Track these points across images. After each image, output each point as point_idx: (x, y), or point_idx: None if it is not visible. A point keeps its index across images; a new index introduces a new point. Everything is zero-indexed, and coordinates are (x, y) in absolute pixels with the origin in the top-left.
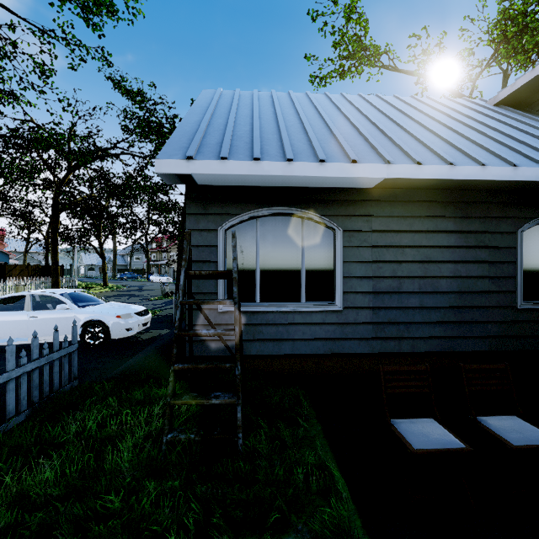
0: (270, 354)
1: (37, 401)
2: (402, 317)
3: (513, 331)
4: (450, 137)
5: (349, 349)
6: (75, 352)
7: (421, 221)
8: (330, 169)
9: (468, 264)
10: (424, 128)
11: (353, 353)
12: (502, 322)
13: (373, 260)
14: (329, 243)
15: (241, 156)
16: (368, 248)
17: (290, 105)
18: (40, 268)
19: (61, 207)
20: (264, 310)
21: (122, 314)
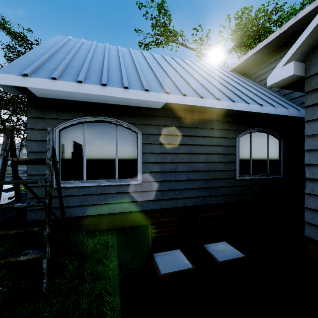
0: (93, 214)
1: None
2: (178, 186)
3: (234, 191)
4: (205, 84)
5: (146, 207)
6: None
7: (188, 129)
8: (131, 94)
9: (213, 155)
10: (192, 77)
11: (149, 209)
12: (229, 187)
13: (161, 152)
14: (134, 141)
15: (69, 78)
16: (158, 145)
17: (116, 54)
18: None
19: None
20: (89, 185)
21: None
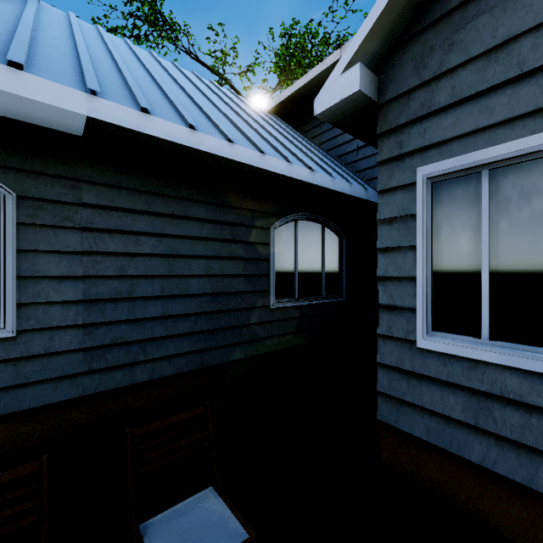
0: None
1: None
2: (136, 334)
3: (267, 332)
4: (211, 111)
5: (34, 401)
6: None
7: (165, 200)
8: None
9: (223, 261)
10: (185, 94)
11: (43, 405)
12: (257, 324)
13: (84, 250)
14: None
15: None
16: (75, 231)
17: None
18: None
19: None
20: None
21: None
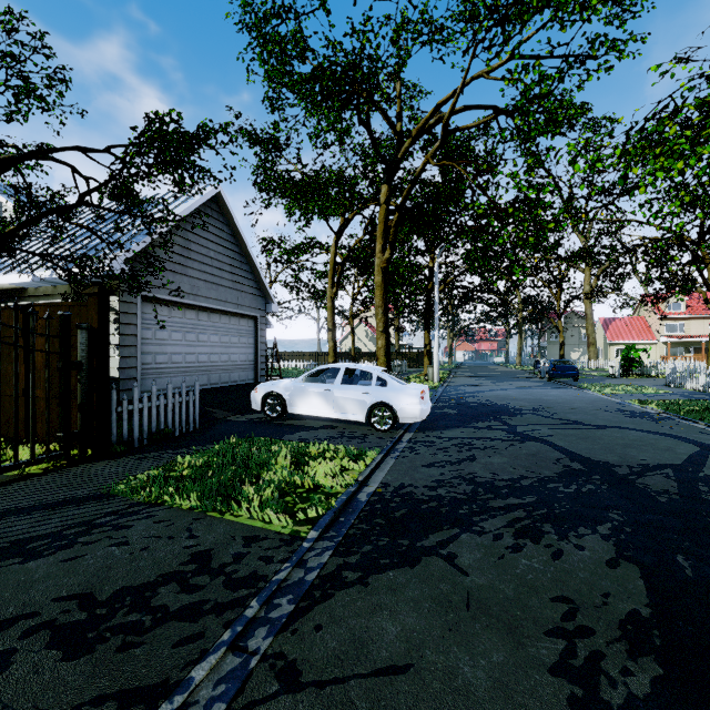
0: None
1: None
2: None
3: None
4: None
5: None
6: None
7: None
8: None
9: None
10: None
11: None
12: None
13: None
14: None
15: None
16: None
17: None
18: None
19: None
20: None
21: None
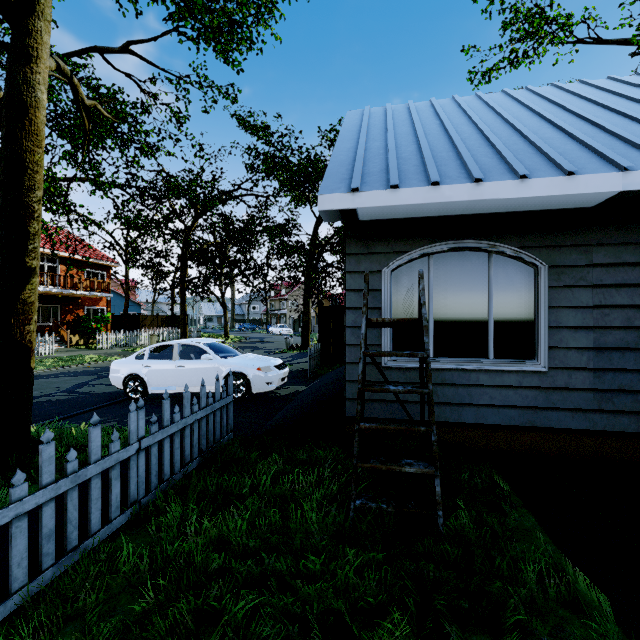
0: (447, 421)
1: (204, 450)
2: None
3: None
4: None
5: (558, 423)
6: (231, 403)
7: None
8: (535, 187)
9: None
10: None
11: (563, 428)
12: None
13: (594, 305)
14: (527, 283)
15: (414, 182)
16: (586, 289)
17: (459, 113)
18: (168, 318)
19: (189, 256)
20: (439, 367)
21: (262, 367)
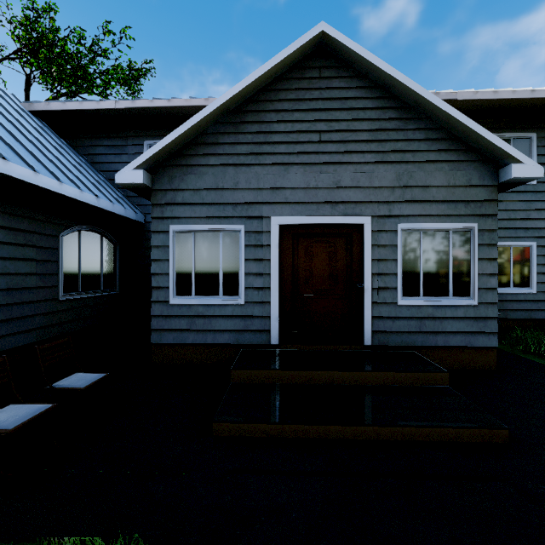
0: None
1: None
2: None
3: (56, 319)
4: None
5: None
6: None
7: None
8: None
9: (18, 262)
10: None
11: None
12: (48, 314)
13: None
14: None
15: None
16: None
17: None
18: None
19: None
20: None
21: None
